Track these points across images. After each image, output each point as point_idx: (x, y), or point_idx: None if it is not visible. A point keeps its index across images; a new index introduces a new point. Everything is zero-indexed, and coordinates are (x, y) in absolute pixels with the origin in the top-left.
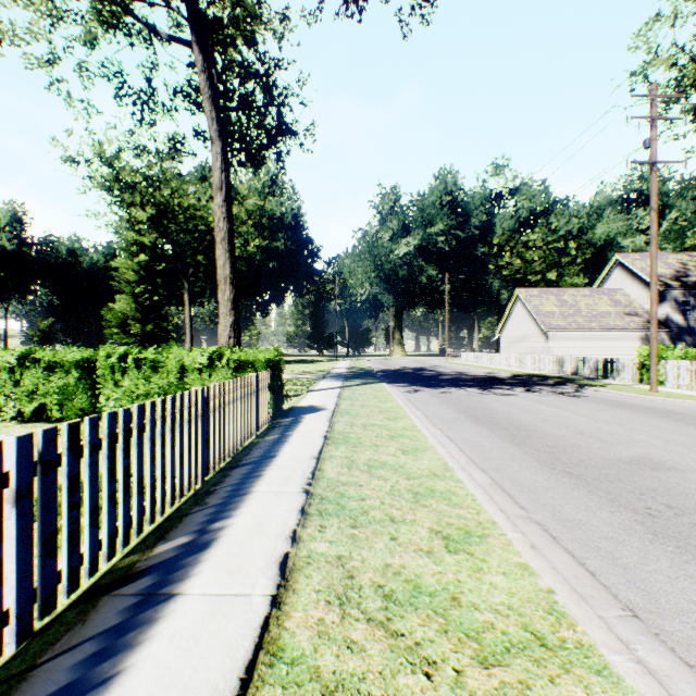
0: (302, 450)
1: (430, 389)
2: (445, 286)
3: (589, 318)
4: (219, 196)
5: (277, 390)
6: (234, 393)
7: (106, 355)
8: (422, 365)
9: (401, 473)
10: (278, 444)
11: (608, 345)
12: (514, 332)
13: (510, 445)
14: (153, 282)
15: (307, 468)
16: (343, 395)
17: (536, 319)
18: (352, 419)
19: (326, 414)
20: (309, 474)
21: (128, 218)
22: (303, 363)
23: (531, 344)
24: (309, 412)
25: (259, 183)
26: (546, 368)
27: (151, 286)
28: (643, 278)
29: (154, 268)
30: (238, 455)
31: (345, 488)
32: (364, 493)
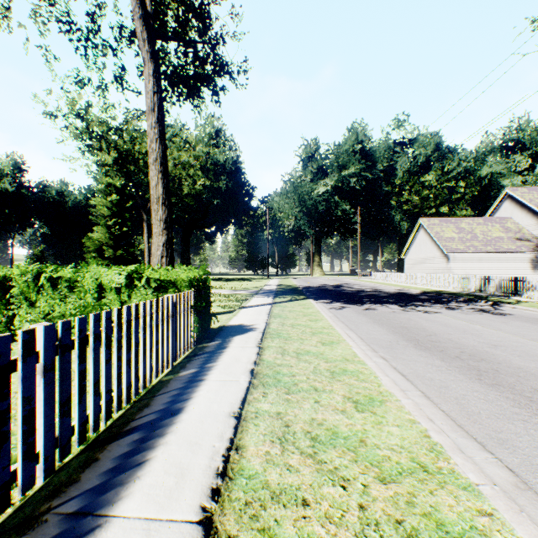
0: (220, 399)
1: (354, 306)
2: (356, 218)
3: (485, 242)
4: (151, 117)
5: (202, 312)
6: (130, 322)
7: (20, 273)
8: (339, 283)
9: (367, 462)
10: (192, 385)
11: (502, 265)
12: (418, 255)
13: (484, 387)
14: (123, 216)
15: (219, 442)
16: (273, 312)
17: (438, 243)
18: (283, 343)
19: (256, 337)
20: (219, 461)
21: (96, 161)
22: (241, 281)
23: (433, 265)
24: (238, 333)
25: (206, 136)
26: (450, 285)
27: (121, 219)
28: (531, 208)
29: (124, 205)
30: (131, 408)
31: (276, 514)
32: (314, 534)
